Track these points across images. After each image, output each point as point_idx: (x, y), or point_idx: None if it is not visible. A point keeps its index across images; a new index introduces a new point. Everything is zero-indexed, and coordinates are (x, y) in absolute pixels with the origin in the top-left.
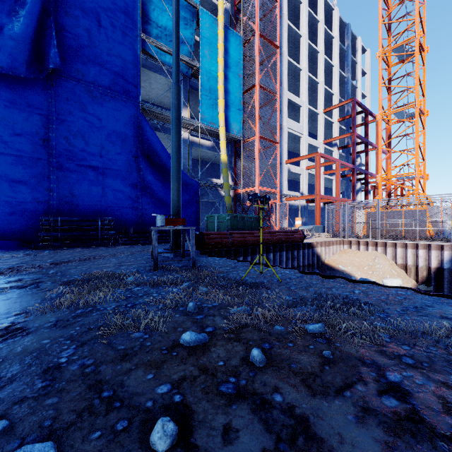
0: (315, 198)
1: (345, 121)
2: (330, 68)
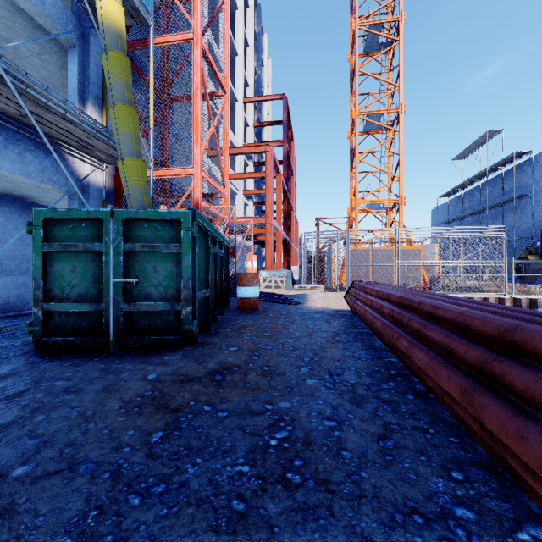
0: (265, 222)
1: (255, 131)
2: (244, 47)
